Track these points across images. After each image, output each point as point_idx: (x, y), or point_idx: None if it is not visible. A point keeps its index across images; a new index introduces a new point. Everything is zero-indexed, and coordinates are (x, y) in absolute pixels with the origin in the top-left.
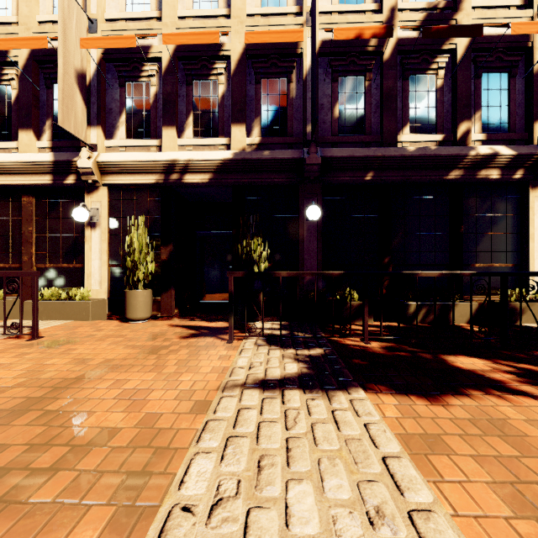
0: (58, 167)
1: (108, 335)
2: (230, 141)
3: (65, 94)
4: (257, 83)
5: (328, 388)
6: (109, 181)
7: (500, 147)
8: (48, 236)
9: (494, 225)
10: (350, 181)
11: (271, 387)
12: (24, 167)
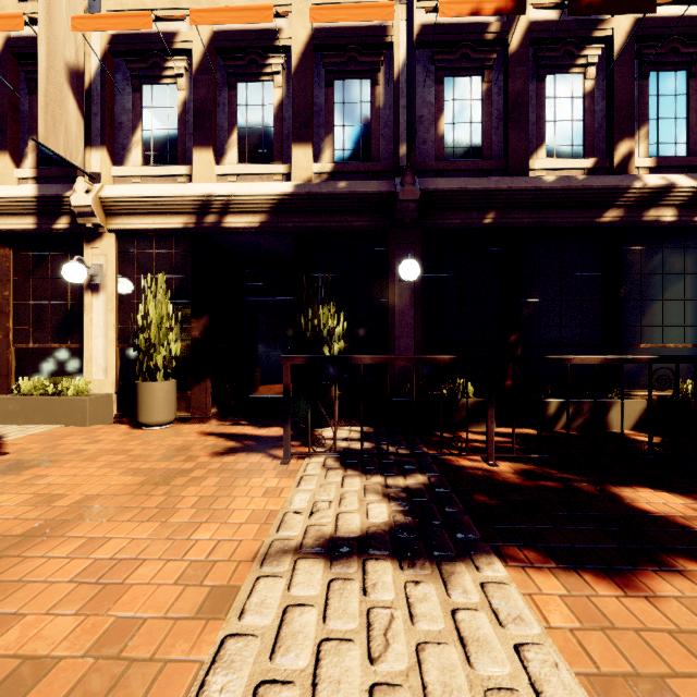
0: (44, 205)
1: (105, 450)
2: (291, 169)
3: (49, 98)
4: (329, 86)
5: (440, 557)
6: (118, 226)
7: (677, 176)
8: (31, 304)
9: (667, 288)
10: (461, 225)
11: (345, 553)
12: None
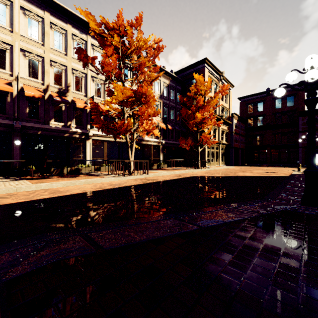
0: None
1: None
2: None
3: None
4: None
5: (18, 180)
6: None
7: (78, 130)
8: None
9: (78, 148)
10: (32, 133)
11: (5, 181)
12: None
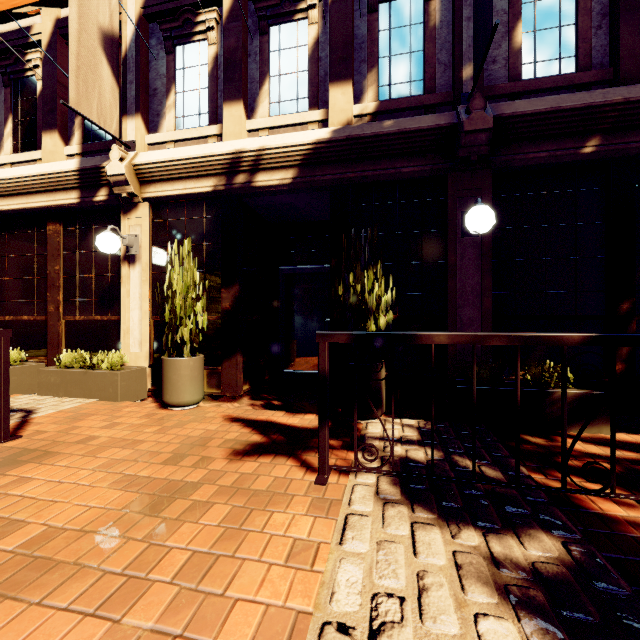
0: (85, 178)
1: (116, 439)
2: (327, 114)
3: (81, 62)
4: (372, 12)
5: None
6: (151, 194)
7: None
8: (78, 277)
9: None
10: (548, 159)
11: None
12: (46, 182)
